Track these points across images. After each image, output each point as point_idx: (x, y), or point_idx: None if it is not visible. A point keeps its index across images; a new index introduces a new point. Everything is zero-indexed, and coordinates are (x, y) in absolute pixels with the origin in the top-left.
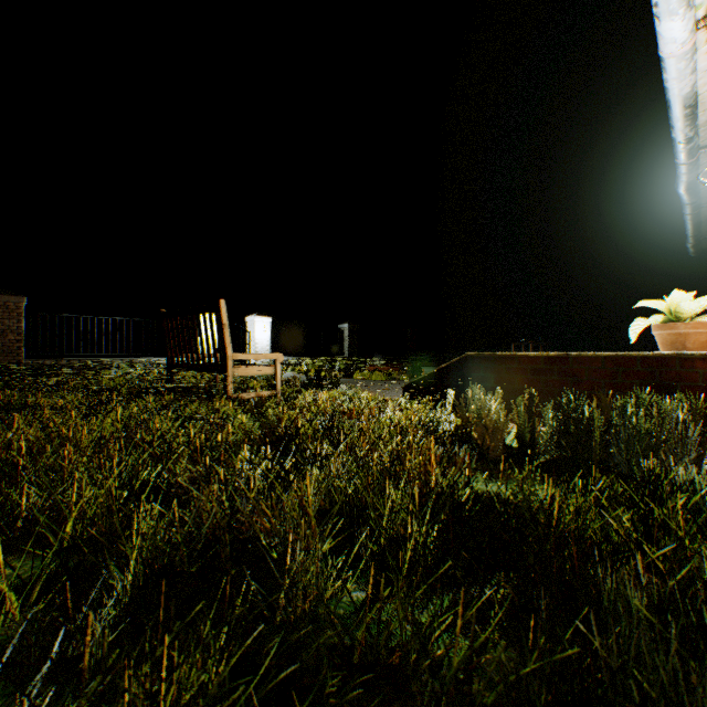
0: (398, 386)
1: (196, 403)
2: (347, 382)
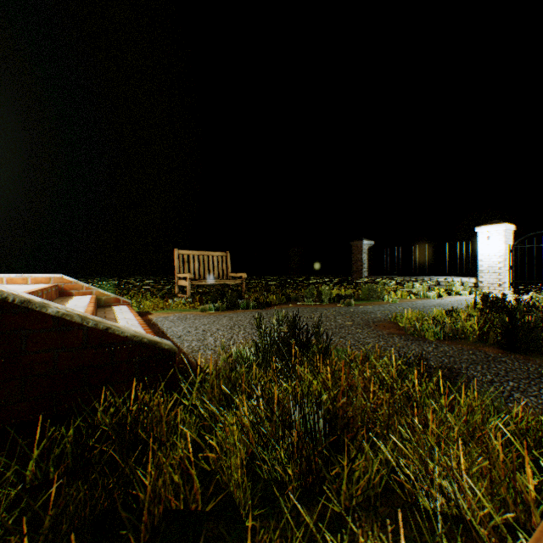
0: (252, 319)
1: (161, 293)
2: (311, 311)
